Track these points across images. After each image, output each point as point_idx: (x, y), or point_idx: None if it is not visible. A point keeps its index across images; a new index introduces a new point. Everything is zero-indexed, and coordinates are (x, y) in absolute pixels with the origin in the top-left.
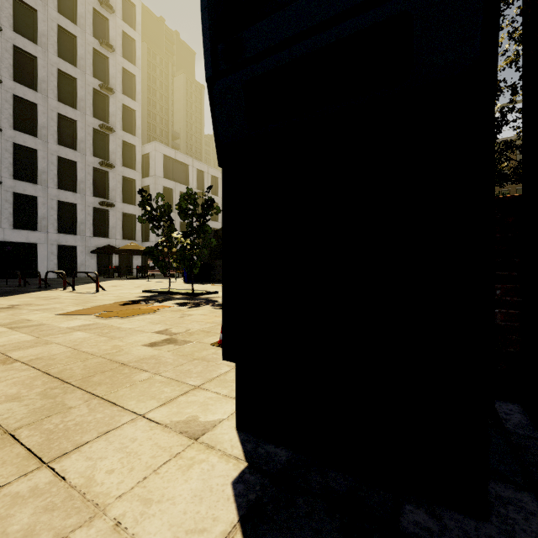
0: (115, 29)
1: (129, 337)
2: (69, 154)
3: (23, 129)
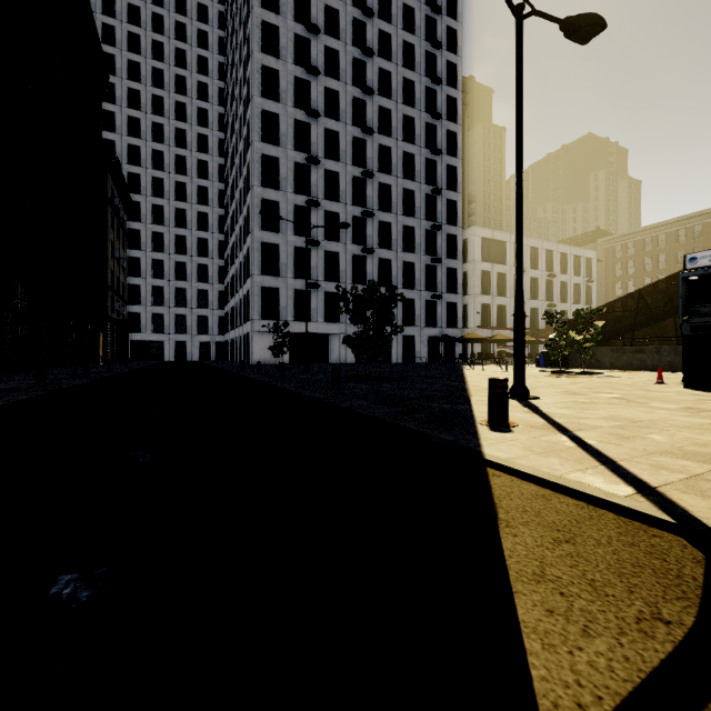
0: (441, 131)
1: (609, 382)
2: (409, 258)
3: (383, 245)
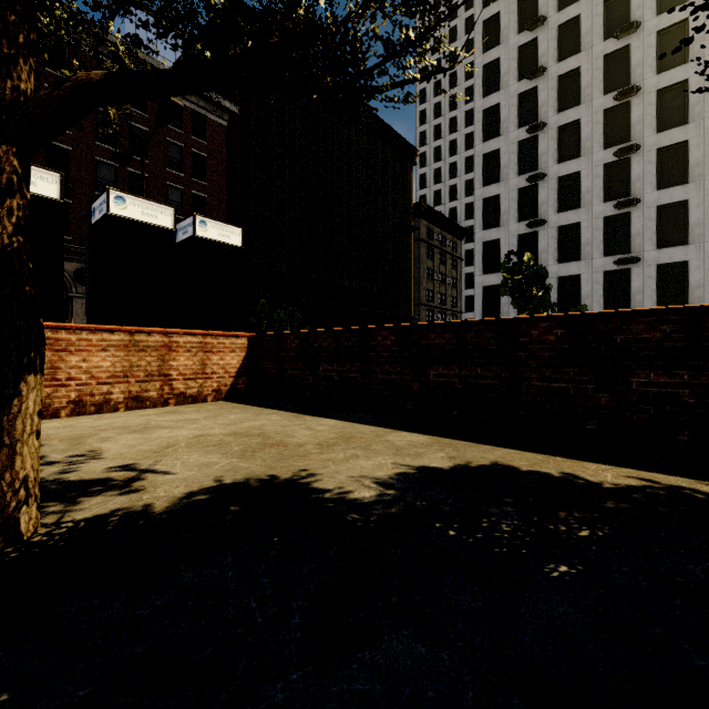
0: None
1: None
2: None
3: (671, 182)
